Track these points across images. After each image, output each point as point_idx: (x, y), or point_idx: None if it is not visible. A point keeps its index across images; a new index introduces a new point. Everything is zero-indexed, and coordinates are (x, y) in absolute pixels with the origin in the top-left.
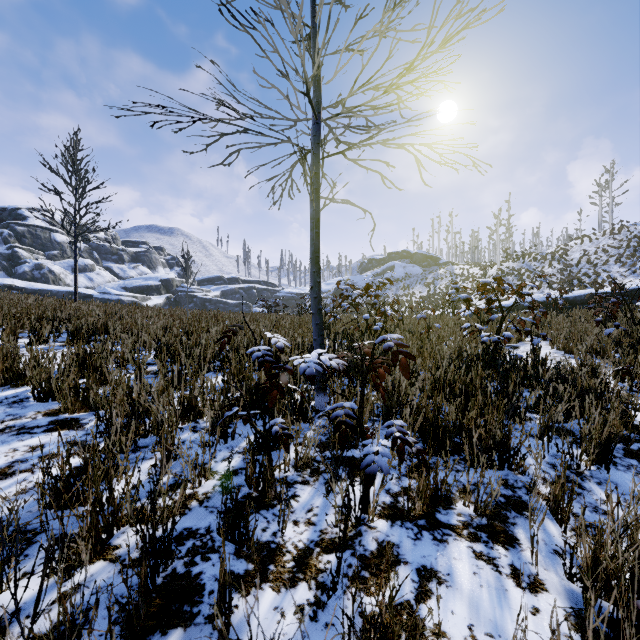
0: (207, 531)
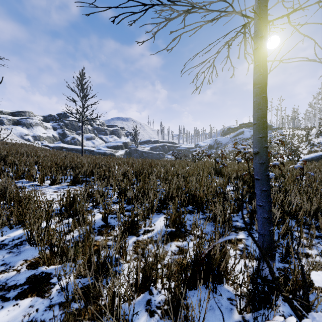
0: None
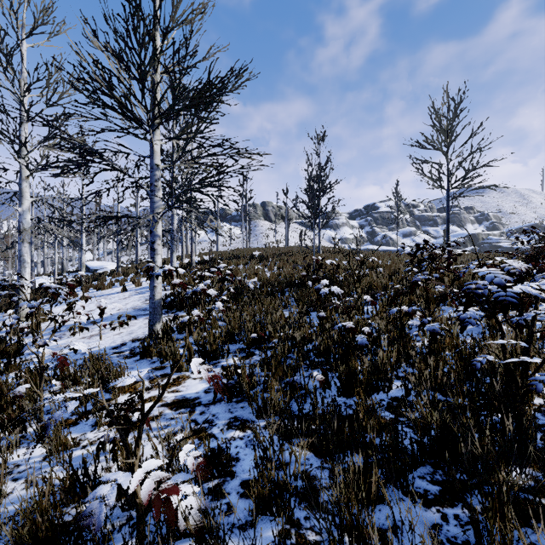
0: None
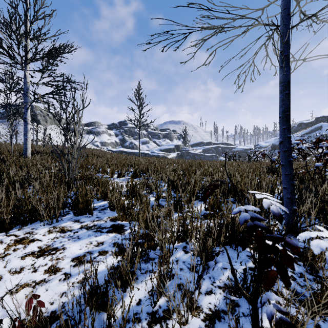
0: None
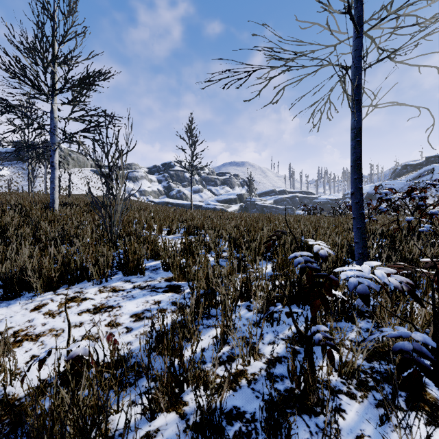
0: (252, 418)
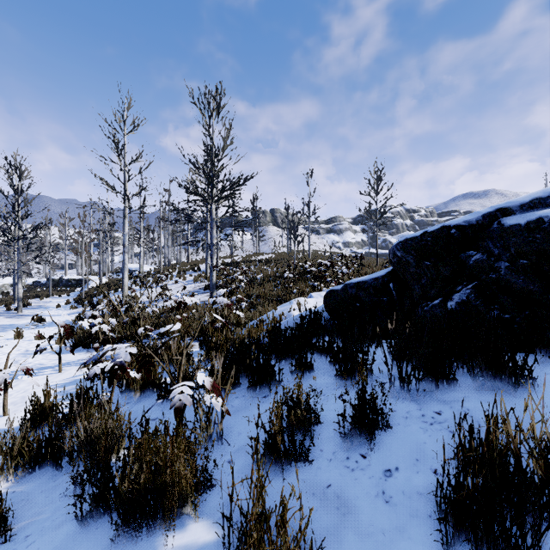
0: None
